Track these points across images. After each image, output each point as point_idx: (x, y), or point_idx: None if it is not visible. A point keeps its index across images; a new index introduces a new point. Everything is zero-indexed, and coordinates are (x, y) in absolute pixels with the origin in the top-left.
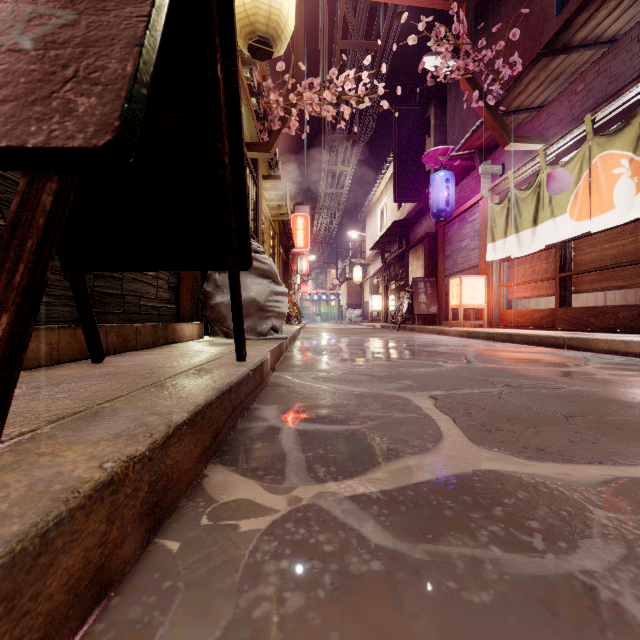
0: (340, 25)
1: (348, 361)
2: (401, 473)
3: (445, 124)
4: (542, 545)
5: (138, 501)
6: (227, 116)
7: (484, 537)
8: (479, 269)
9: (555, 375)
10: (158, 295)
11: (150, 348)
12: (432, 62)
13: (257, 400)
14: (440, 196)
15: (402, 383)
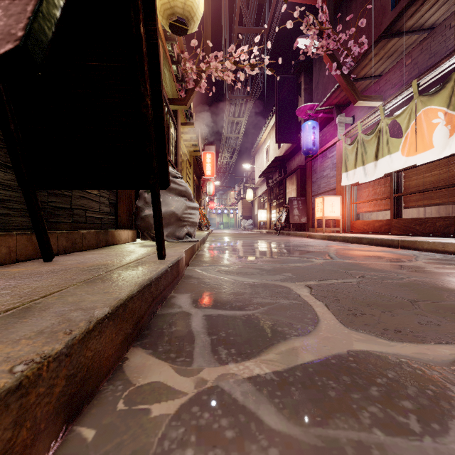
0: (237, 15)
1: (243, 258)
2: (289, 354)
3: (312, 88)
4: (418, 427)
5: (53, 397)
6: (149, 66)
7: (366, 419)
8: (336, 191)
9: (396, 268)
10: (101, 209)
11: (94, 249)
12: (303, 42)
13: (174, 289)
14: (308, 139)
15: (284, 275)
